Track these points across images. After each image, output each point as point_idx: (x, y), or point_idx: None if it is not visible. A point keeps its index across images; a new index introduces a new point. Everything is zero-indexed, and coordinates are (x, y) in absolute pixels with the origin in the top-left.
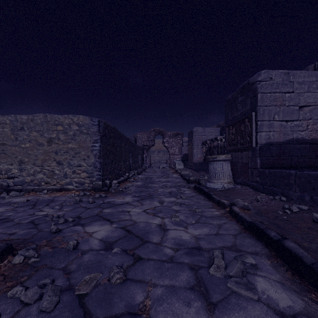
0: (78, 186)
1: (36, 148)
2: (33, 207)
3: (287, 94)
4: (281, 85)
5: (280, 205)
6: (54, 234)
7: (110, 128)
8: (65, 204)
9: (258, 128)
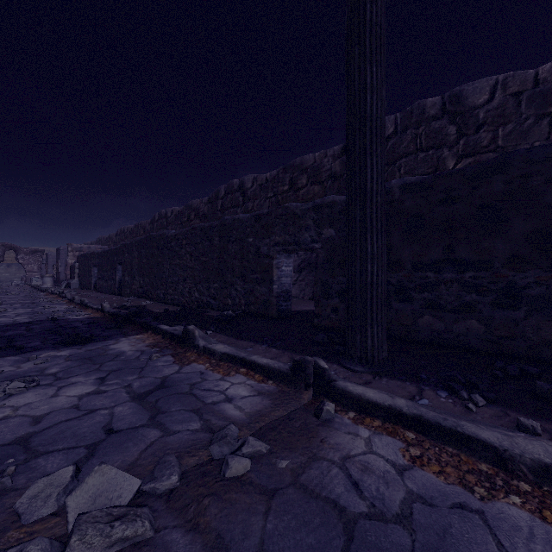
0: None
1: None
2: None
3: None
4: None
5: None
6: None
7: None
8: None
9: (60, 266)
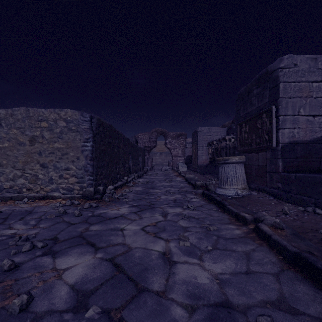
0: (66, 193)
1: (16, 148)
2: (2, 223)
3: (314, 83)
4: (308, 73)
5: (318, 220)
6: (5, 275)
7: (105, 126)
8: (44, 217)
9: (280, 124)
